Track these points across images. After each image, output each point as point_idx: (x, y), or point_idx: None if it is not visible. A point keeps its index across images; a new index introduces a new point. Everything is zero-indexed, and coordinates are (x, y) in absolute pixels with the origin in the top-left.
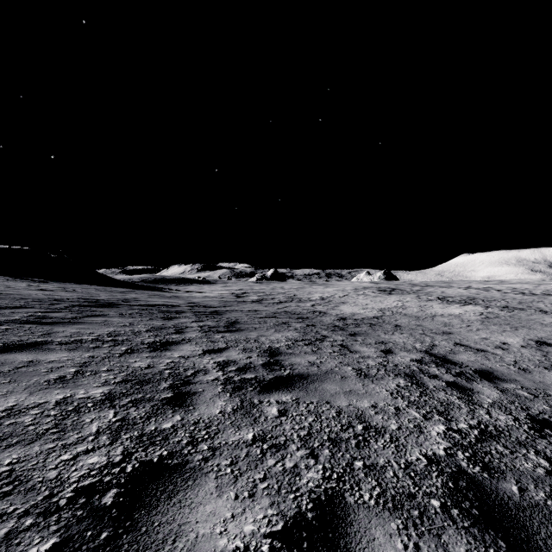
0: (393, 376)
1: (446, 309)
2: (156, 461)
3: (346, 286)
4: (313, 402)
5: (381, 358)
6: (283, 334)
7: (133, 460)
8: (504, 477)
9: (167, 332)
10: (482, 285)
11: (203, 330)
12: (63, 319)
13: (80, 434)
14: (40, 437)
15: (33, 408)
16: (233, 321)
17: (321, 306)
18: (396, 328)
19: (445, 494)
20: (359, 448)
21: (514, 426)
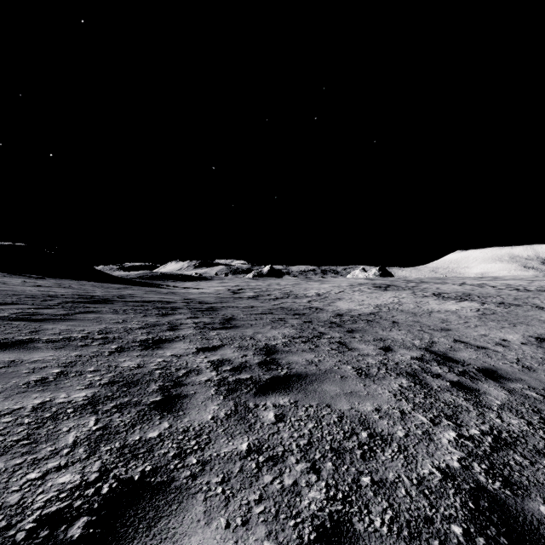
0: (395, 375)
1: (442, 305)
2: (137, 479)
3: (341, 283)
4: (312, 405)
5: (381, 356)
6: (279, 331)
7: (110, 478)
8: (529, 494)
9: (161, 329)
10: (476, 282)
11: (198, 327)
12: (54, 316)
13: (54, 446)
14: (8, 451)
15: (5, 415)
16: (229, 317)
17: (317, 302)
18: (393, 324)
19: (466, 518)
20: (365, 459)
21: (529, 432)
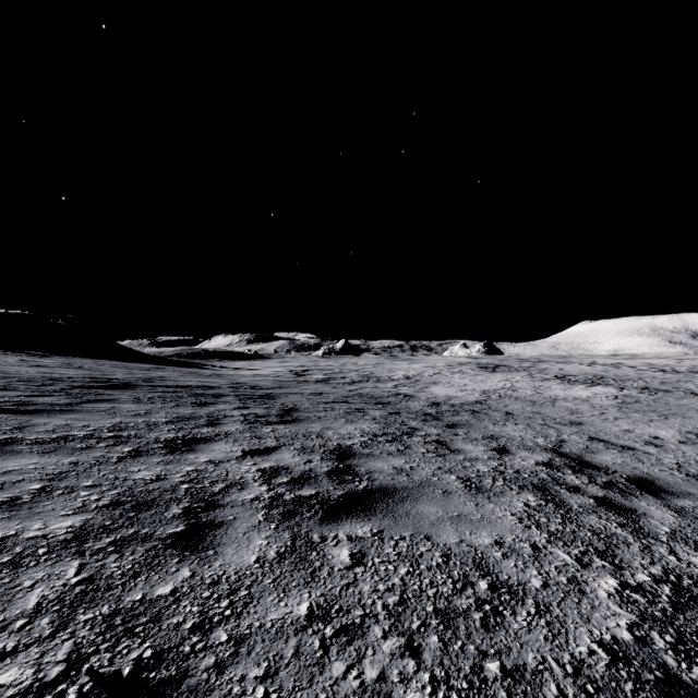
0: (517, 489)
1: (569, 391)
2: (127, 675)
3: (436, 362)
4: (405, 537)
5: (495, 460)
6: (357, 425)
7: (82, 674)
8: None
9: (196, 424)
10: (610, 361)
11: (248, 421)
12: (51, 406)
13: (3, 614)
14: None
15: None
16: (289, 407)
17: (406, 387)
18: (507, 416)
19: None
20: (488, 629)
21: None
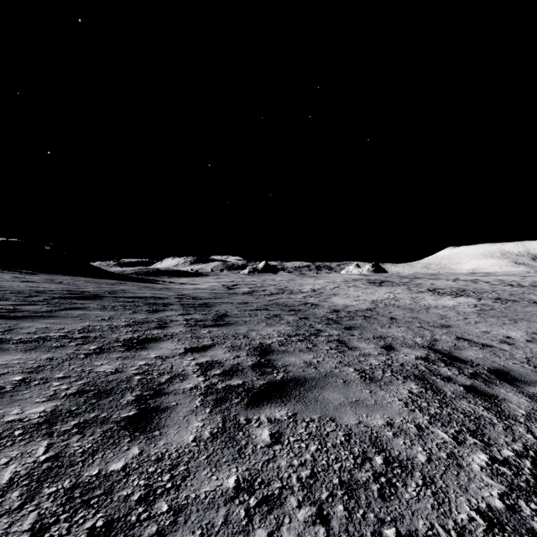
0: (402, 379)
1: (439, 301)
2: None
3: (336, 278)
4: (314, 419)
5: (384, 356)
6: (275, 328)
7: None
8: None
9: (149, 327)
10: (469, 277)
11: (189, 324)
12: (35, 313)
13: None
14: None
15: None
16: (222, 314)
17: (312, 298)
18: (392, 320)
19: None
20: (384, 499)
21: None
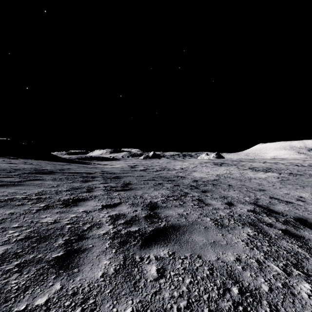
0: (241, 225)
1: (256, 174)
2: None
3: (194, 161)
4: (187, 257)
5: (227, 209)
6: (159, 191)
7: None
8: None
9: (81, 191)
10: (272, 161)
11: (106, 189)
12: (10, 182)
13: None
14: None
15: None
16: (127, 183)
17: (181, 173)
18: (229, 187)
19: None
20: None
21: None
